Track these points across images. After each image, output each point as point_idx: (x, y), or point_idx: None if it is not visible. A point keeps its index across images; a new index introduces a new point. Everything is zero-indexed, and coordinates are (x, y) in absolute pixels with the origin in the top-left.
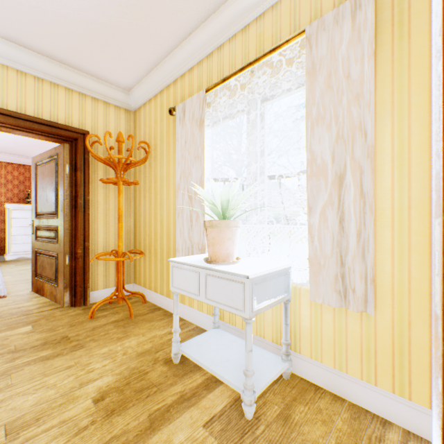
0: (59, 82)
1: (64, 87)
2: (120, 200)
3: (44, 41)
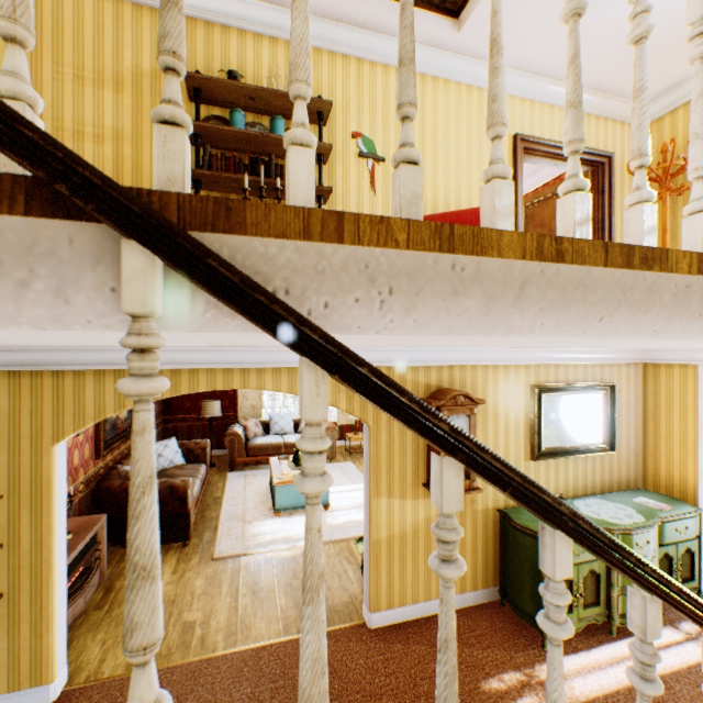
0: (592, 112)
1: (592, 116)
2: (665, 211)
3: (606, 73)
